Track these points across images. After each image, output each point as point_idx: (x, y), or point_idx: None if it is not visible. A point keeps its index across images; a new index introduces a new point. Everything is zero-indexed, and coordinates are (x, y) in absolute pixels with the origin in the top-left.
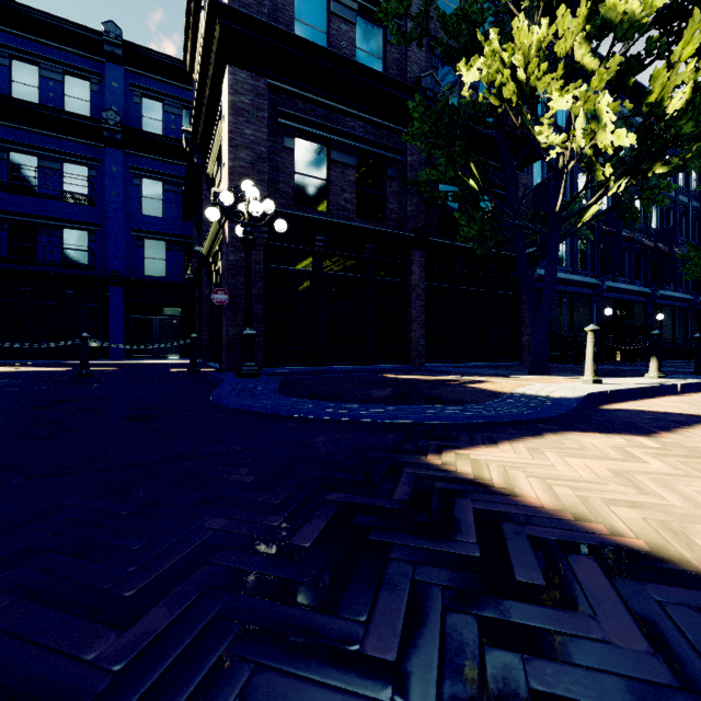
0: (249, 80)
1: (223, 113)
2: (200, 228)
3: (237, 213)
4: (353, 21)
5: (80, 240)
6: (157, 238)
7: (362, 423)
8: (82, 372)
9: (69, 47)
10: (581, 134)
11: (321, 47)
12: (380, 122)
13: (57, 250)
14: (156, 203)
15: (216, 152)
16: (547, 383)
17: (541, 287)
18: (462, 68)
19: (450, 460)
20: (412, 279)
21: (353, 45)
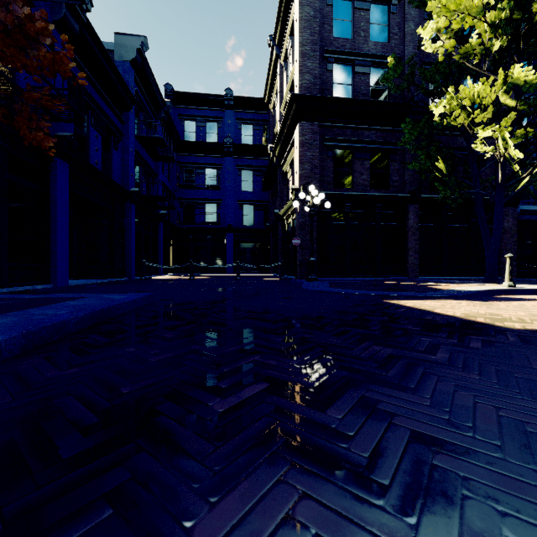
0: (309, 127)
1: (296, 145)
2: (274, 196)
3: (306, 202)
4: (368, 73)
5: (213, 209)
6: (249, 203)
7: (366, 295)
8: (238, 278)
9: (208, 107)
10: (501, 146)
11: (348, 99)
12: (386, 128)
13: (203, 215)
14: (249, 183)
15: (289, 161)
16: (478, 286)
17: (526, 219)
18: (433, 107)
19: (391, 301)
20: (408, 223)
21: (368, 87)
